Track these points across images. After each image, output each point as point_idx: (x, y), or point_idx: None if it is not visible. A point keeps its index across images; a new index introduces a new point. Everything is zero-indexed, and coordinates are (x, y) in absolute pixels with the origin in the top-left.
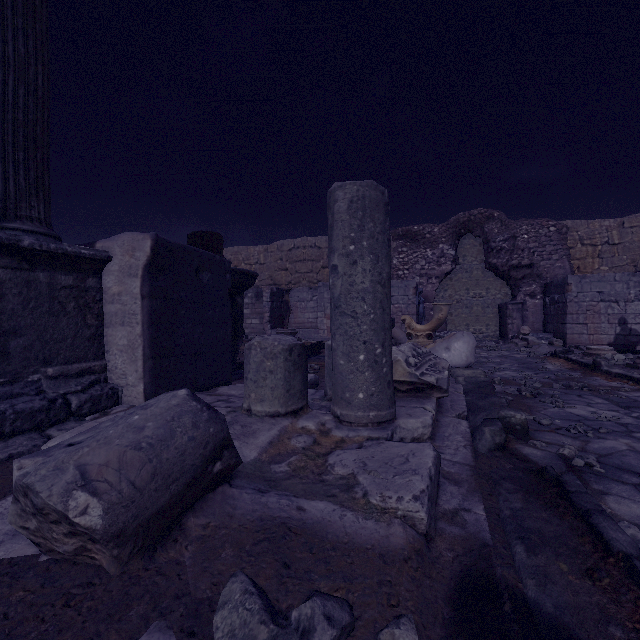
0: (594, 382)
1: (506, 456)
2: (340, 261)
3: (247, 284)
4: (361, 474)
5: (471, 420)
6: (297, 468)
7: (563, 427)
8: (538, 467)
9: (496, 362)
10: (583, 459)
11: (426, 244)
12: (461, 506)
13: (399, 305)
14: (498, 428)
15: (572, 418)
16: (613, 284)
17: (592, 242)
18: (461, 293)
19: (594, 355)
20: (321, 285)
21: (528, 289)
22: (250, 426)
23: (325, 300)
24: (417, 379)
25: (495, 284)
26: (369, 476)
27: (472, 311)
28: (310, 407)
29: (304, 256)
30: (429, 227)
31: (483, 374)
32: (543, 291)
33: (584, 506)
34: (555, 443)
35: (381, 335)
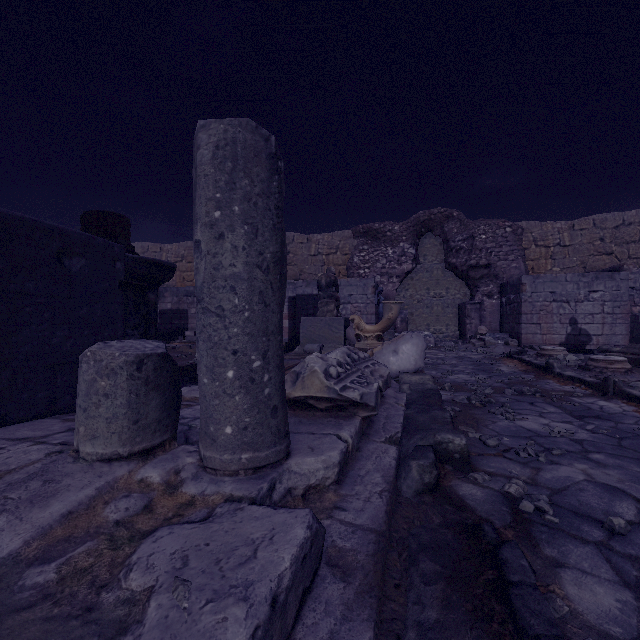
0: (547, 386)
1: (437, 501)
2: (203, 234)
3: (161, 277)
4: (161, 592)
5: (404, 444)
6: (71, 573)
7: (512, 448)
8: (476, 518)
9: (451, 364)
10: (533, 502)
11: (387, 242)
12: (334, 637)
13: (358, 304)
14: (428, 463)
15: (523, 434)
16: (564, 284)
17: (545, 243)
18: (422, 293)
19: (547, 356)
20: None
21: (486, 289)
22: (59, 481)
23: None
24: (336, 395)
25: (455, 284)
26: (168, 600)
27: (433, 311)
28: (191, 437)
29: None
30: (390, 225)
31: (431, 380)
32: (500, 291)
33: (530, 625)
34: (501, 474)
35: (261, 341)
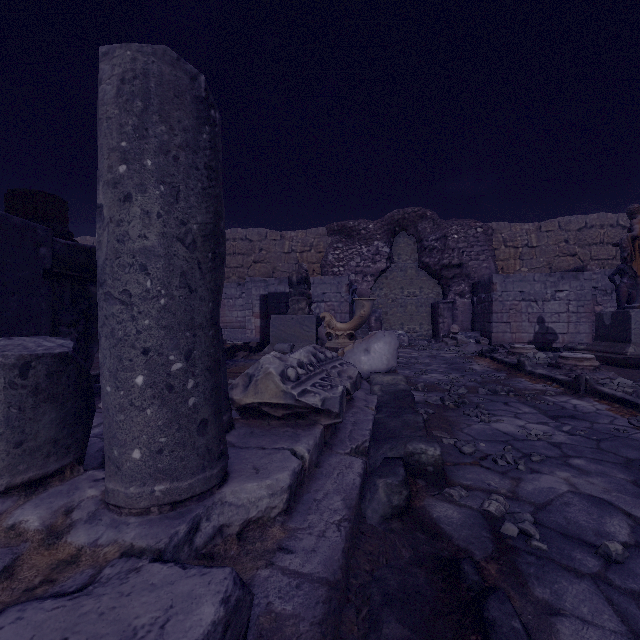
0: (519, 384)
1: (407, 528)
2: (105, 196)
3: None
4: None
5: (371, 456)
6: None
7: (489, 455)
8: (452, 549)
9: (425, 363)
10: (516, 523)
11: (361, 240)
12: None
13: (332, 303)
14: (397, 481)
15: (499, 438)
16: (533, 284)
17: (514, 244)
18: (396, 292)
19: (517, 354)
20: (249, 280)
21: (458, 288)
22: None
23: (253, 297)
24: (294, 401)
25: (428, 283)
26: None
27: (406, 310)
28: None
29: (234, 249)
30: (364, 223)
31: (404, 380)
32: (471, 291)
33: None
34: (479, 487)
35: (183, 337)
